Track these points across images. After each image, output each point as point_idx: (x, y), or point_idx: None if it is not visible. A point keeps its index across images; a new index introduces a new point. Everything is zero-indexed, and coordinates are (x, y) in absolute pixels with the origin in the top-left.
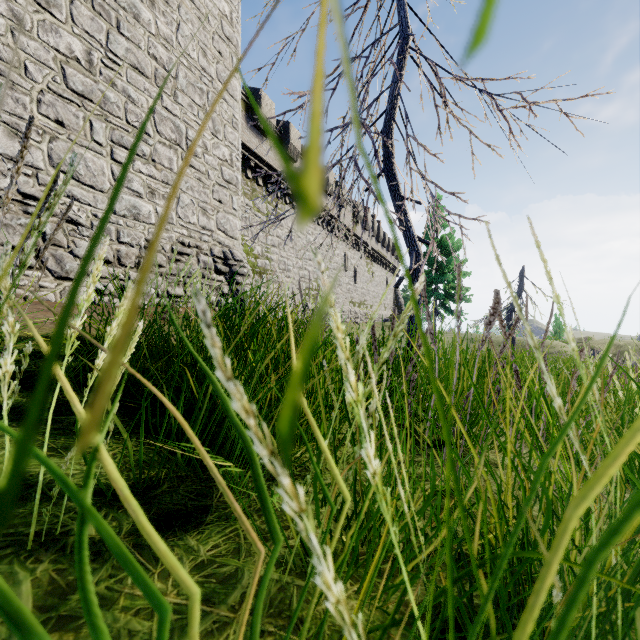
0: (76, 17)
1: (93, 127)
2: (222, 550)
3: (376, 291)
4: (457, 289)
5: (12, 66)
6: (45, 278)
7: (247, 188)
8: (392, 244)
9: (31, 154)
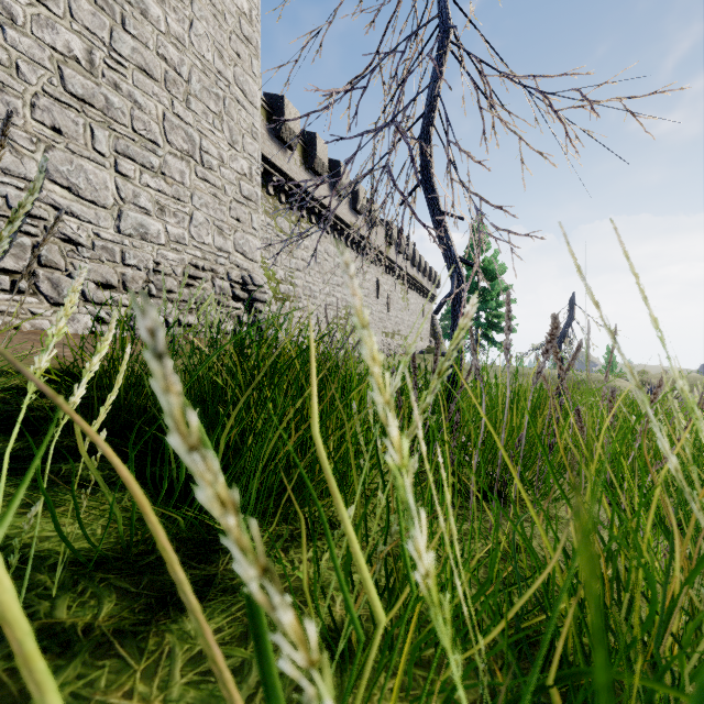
0: (75, 11)
1: (95, 135)
2: (226, 635)
3: (411, 320)
4: (507, 315)
5: (2, 65)
6: (39, 304)
7: (268, 206)
8: (429, 268)
9: (24, 165)
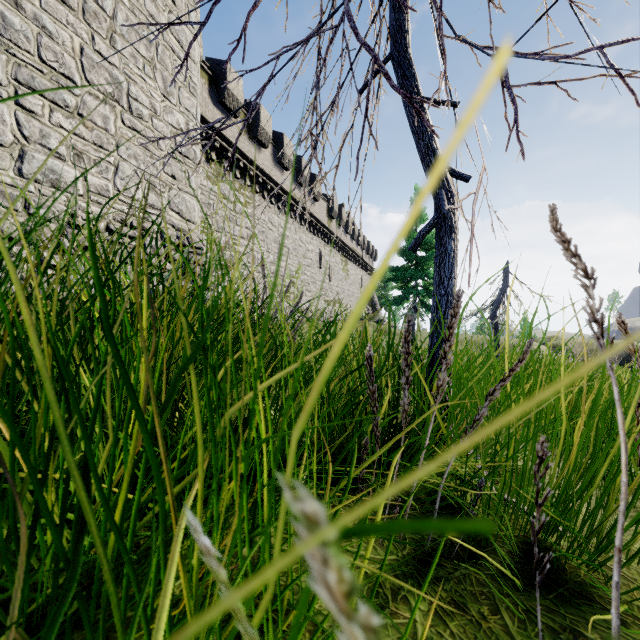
0: None
1: None
2: None
3: (351, 290)
4: None
5: None
6: None
7: (211, 171)
8: (367, 242)
9: None
